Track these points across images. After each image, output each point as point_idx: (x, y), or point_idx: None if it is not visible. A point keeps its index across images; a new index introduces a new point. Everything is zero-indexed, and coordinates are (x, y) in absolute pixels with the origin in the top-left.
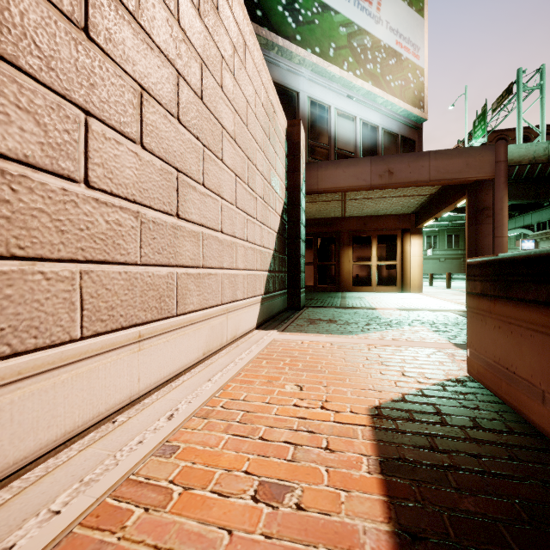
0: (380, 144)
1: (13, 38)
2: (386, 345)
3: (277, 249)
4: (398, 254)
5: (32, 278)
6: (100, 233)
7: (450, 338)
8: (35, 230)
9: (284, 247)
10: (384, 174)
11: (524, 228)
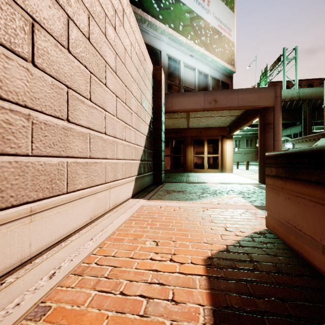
0: (209, 85)
1: None
2: (214, 208)
3: (146, 146)
4: (219, 150)
5: None
6: None
7: (252, 202)
8: None
9: (151, 145)
10: (212, 101)
11: (287, 136)
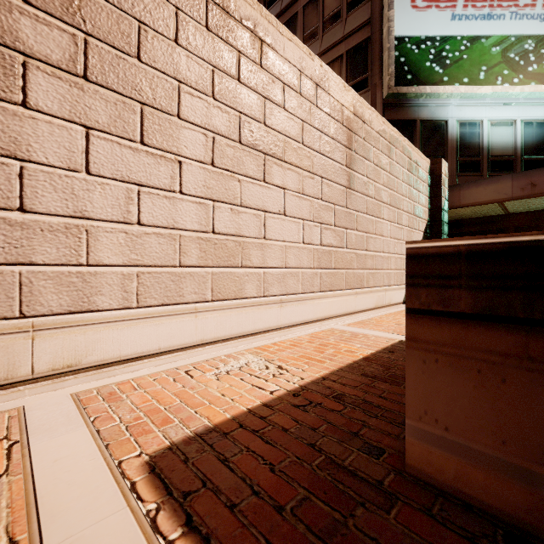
0: None
1: (336, 221)
2: None
3: None
4: None
5: (339, 273)
6: (348, 261)
7: None
8: (339, 262)
9: None
10: (526, 186)
11: None
